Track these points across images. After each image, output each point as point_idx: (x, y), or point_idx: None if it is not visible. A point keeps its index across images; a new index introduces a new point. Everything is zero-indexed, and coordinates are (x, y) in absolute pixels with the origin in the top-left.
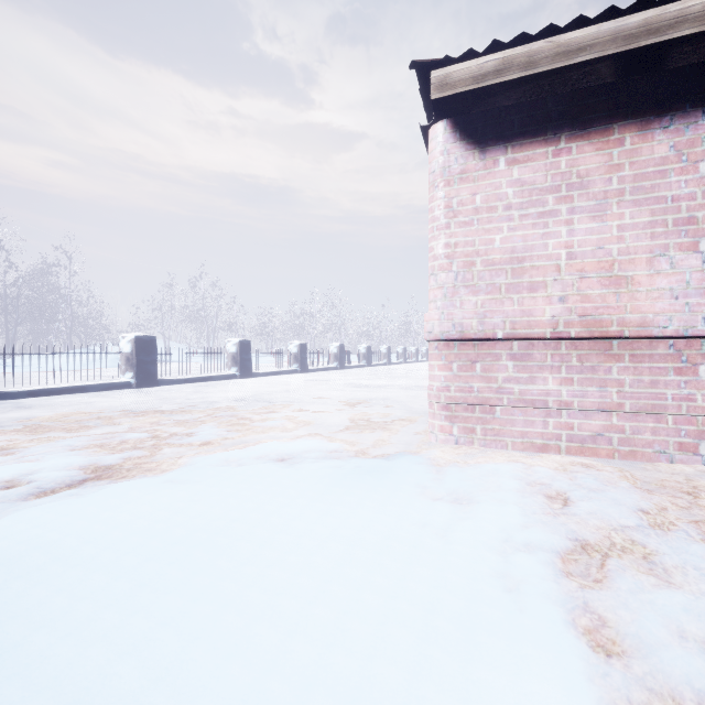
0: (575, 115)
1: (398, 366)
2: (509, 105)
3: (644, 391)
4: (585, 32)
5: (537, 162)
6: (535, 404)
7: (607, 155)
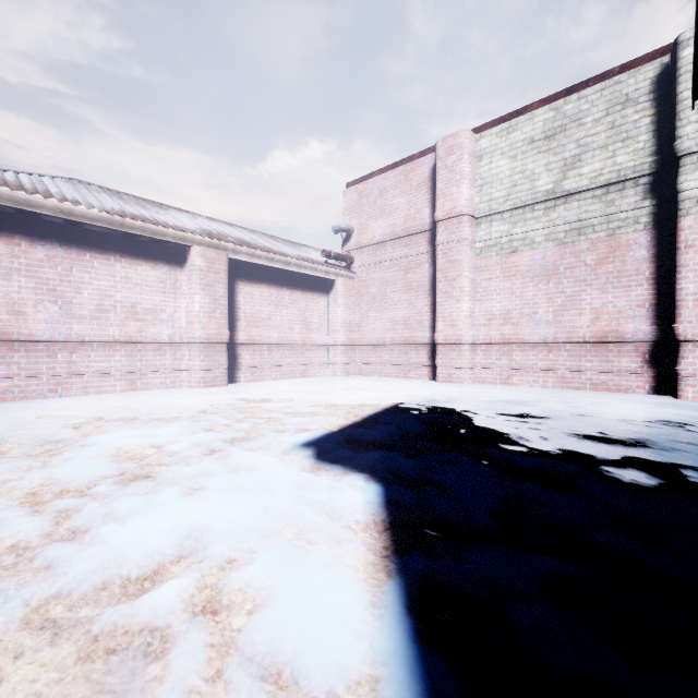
0: None
1: None
2: None
3: (33, 366)
4: None
5: None
6: None
7: (12, 249)
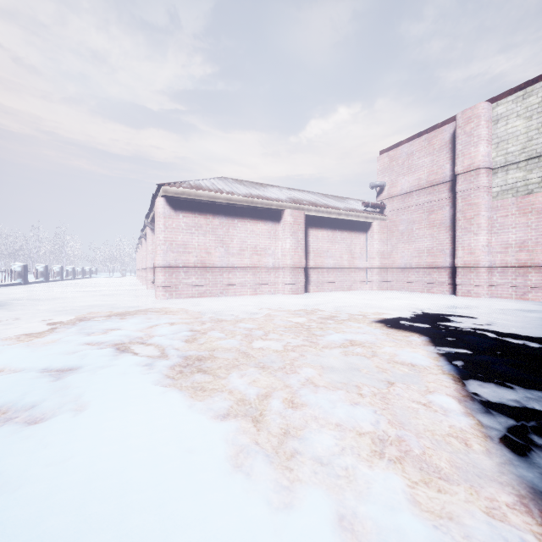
0: (199, 208)
1: (72, 281)
2: (183, 200)
3: (214, 280)
4: (202, 192)
5: (190, 218)
6: (190, 285)
7: (206, 221)
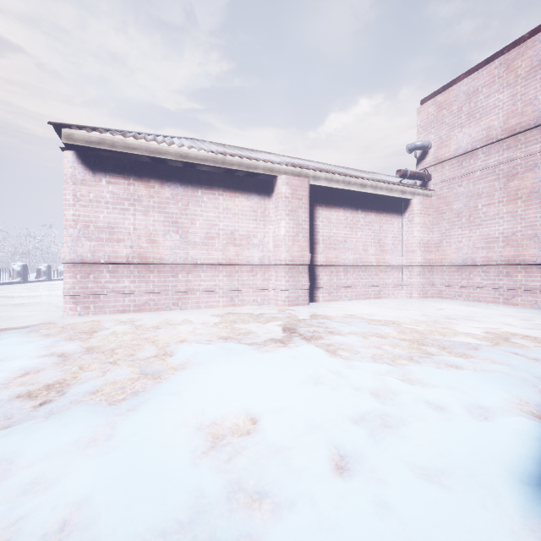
0: (137, 170)
1: (59, 282)
2: (108, 156)
3: (162, 284)
4: (136, 142)
5: (120, 186)
6: (120, 292)
7: (149, 191)
